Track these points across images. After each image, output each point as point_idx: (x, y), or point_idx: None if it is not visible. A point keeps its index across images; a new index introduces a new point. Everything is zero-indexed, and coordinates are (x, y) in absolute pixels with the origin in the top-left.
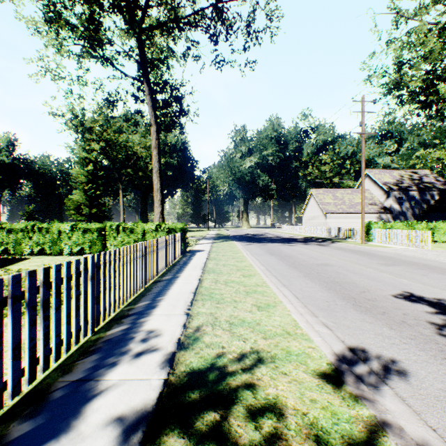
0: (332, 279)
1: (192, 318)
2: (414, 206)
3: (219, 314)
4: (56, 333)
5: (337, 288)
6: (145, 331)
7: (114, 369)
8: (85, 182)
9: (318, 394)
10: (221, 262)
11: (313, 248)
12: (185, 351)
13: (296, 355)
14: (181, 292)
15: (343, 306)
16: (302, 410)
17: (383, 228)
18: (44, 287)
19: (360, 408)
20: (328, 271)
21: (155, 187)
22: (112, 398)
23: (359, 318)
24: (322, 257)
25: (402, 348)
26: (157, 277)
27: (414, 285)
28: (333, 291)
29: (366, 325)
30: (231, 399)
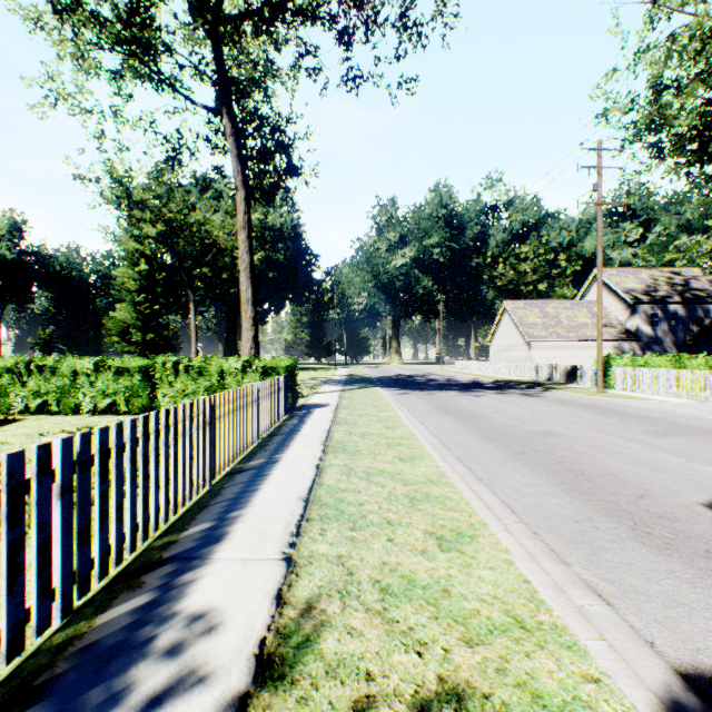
0: (568, 465)
1: (298, 571)
2: (676, 329)
3: (357, 561)
4: None
5: (586, 486)
6: (187, 614)
7: None
8: (136, 291)
9: None
10: (358, 429)
11: (516, 401)
12: (271, 692)
13: None
14: (280, 498)
15: (614, 535)
16: None
17: (632, 365)
18: None
19: None
20: (556, 447)
21: (243, 295)
22: None
23: (660, 567)
24: (536, 418)
25: None
26: (237, 461)
27: None
28: (580, 495)
29: (685, 591)
30: None
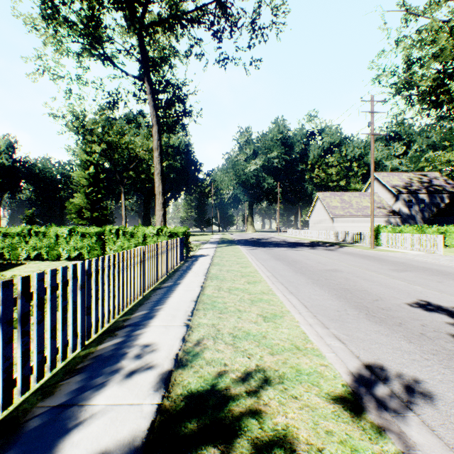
0: (341, 286)
1: (192, 330)
2: (423, 210)
3: (222, 326)
4: (37, 350)
5: (348, 296)
6: (140, 345)
7: (102, 392)
8: (86, 186)
9: (334, 423)
10: (225, 267)
11: (321, 253)
12: (182, 369)
13: (307, 375)
14: (181, 300)
15: (355, 317)
16: (317, 444)
17: (393, 232)
18: (23, 299)
19: (384, 442)
20: (337, 277)
21: (156, 189)
22: (96, 428)
23: (373, 329)
24: (330, 262)
25: (424, 365)
26: (157, 284)
27: (429, 293)
28: (344, 299)
29: (382, 338)
30: (234, 430)
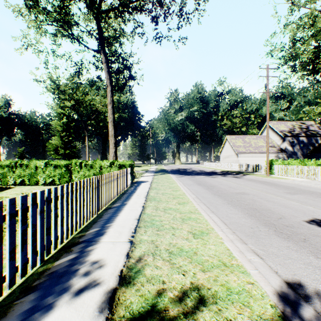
0: (250, 206)
1: (135, 246)
2: (303, 148)
3: (159, 242)
4: None
5: (257, 214)
6: (91, 261)
7: (51, 313)
8: (61, 131)
9: None
10: (161, 191)
11: (230, 179)
12: (125, 287)
13: (237, 294)
14: (127, 218)
15: (266, 233)
16: None
17: (282, 164)
18: None
19: None
20: (246, 199)
21: (110, 133)
22: None
23: (284, 245)
24: (238, 187)
25: None
26: (108, 204)
27: (320, 212)
28: (254, 218)
29: (293, 254)
30: None
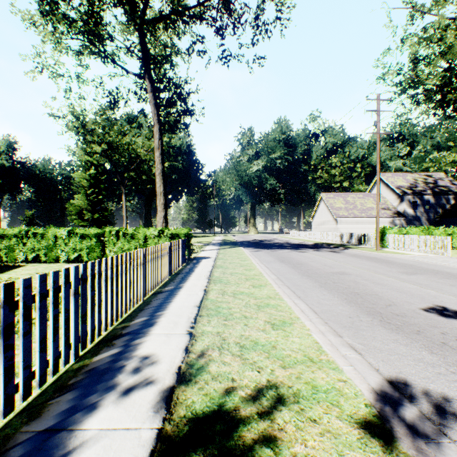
0: (351, 289)
1: (196, 339)
2: (429, 211)
3: (228, 334)
4: (23, 365)
5: (359, 300)
6: (140, 356)
7: (95, 413)
8: (87, 187)
9: (361, 454)
10: (229, 270)
11: (326, 255)
12: (185, 386)
13: (325, 392)
14: (184, 305)
15: (369, 323)
16: None
17: (399, 233)
18: (6, 308)
19: None
20: (346, 280)
21: (157, 190)
22: None
23: (390, 338)
24: (336, 265)
25: (452, 379)
26: (158, 288)
27: (444, 297)
28: (355, 304)
29: (401, 348)
30: None
